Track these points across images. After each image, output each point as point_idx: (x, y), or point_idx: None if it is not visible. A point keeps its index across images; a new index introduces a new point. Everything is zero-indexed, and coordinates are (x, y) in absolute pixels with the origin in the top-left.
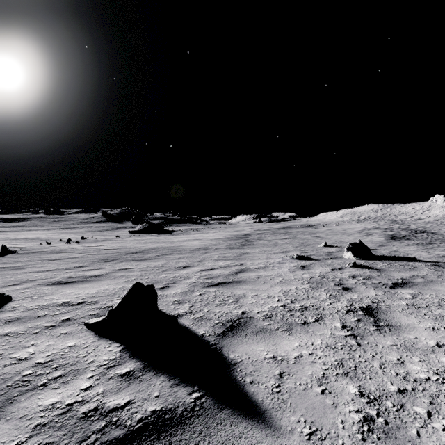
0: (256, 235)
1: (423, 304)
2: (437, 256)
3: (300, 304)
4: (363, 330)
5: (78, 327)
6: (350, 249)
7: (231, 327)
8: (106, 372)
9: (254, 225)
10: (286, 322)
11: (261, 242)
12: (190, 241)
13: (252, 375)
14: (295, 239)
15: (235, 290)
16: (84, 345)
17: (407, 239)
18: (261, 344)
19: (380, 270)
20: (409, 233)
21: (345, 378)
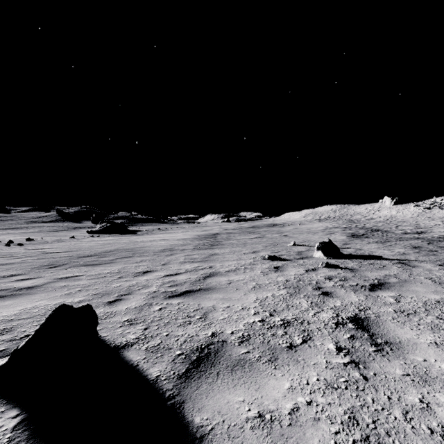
0: (225, 234)
1: (410, 310)
2: (398, 254)
3: (280, 317)
4: (362, 353)
5: None
6: (320, 249)
7: (197, 361)
8: None
9: (223, 225)
10: (269, 347)
11: (230, 241)
12: (155, 242)
13: None
14: (264, 238)
15: (203, 302)
16: None
17: (366, 237)
18: (240, 390)
19: (353, 270)
20: (366, 231)
21: None
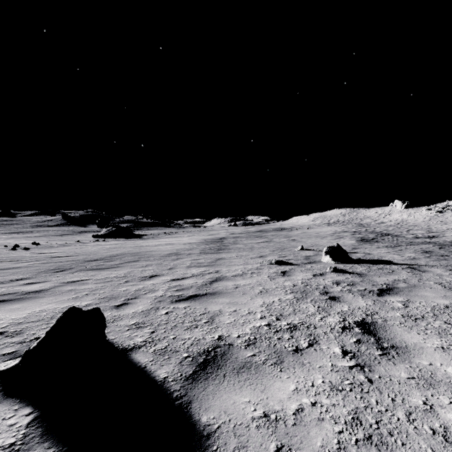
0: (232, 239)
1: (418, 315)
2: (408, 259)
3: (287, 321)
4: (368, 356)
5: None
6: (329, 253)
7: (204, 364)
8: None
9: (229, 229)
10: (275, 351)
11: (237, 246)
12: (161, 246)
13: None
14: (271, 243)
15: (209, 306)
16: None
17: (376, 242)
18: (246, 391)
19: (361, 275)
20: (376, 236)
21: (370, 448)
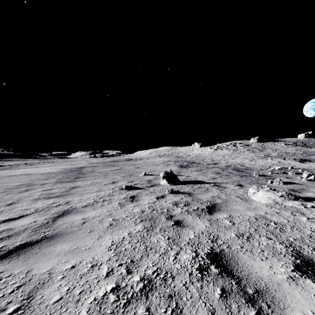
0: (90, 167)
1: (246, 232)
2: (211, 178)
3: (139, 273)
4: None
5: None
6: (165, 177)
7: None
8: None
9: (90, 159)
10: None
11: (94, 174)
12: (14, 177)
13: None
14: (122, 170)
15: (37, 264)
16: None
17: (189, 167)
18: None
19: (190, 194)
20: (188, 163)
21: None
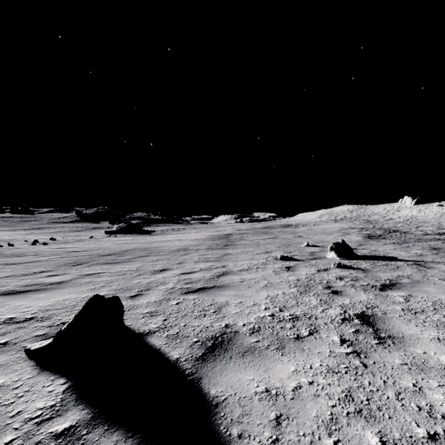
0: (238, 235)
1: (418, 309)
2: (415, 255)
3: (289, 312)
4: (365, 345)
5: (15, 354)
6: (333, 249)
7: (212, 347)
8: (34, 431)
9: (236, 225)
10: (277, 338)
11: (243, 242)
12: (169, 242)
13: (240, 423)
14: (277, 239)
15: (217, 297)
16: (15, 385)
17: (383, 238)
18: (250, 371)
19: (365, 271)
20: (384, 232)
21: (360, 420)
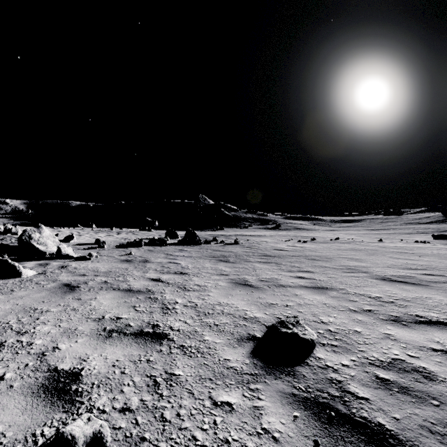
0: None
1: None
2: None
3: None
4: None
5: None
6: None
7: None
8: None
9: None
10: None
11: None
12: (420, 256)
13: None
14: None
15: (29, 291)
16: None
17: None
18: None
19: None
20: None
21: None
